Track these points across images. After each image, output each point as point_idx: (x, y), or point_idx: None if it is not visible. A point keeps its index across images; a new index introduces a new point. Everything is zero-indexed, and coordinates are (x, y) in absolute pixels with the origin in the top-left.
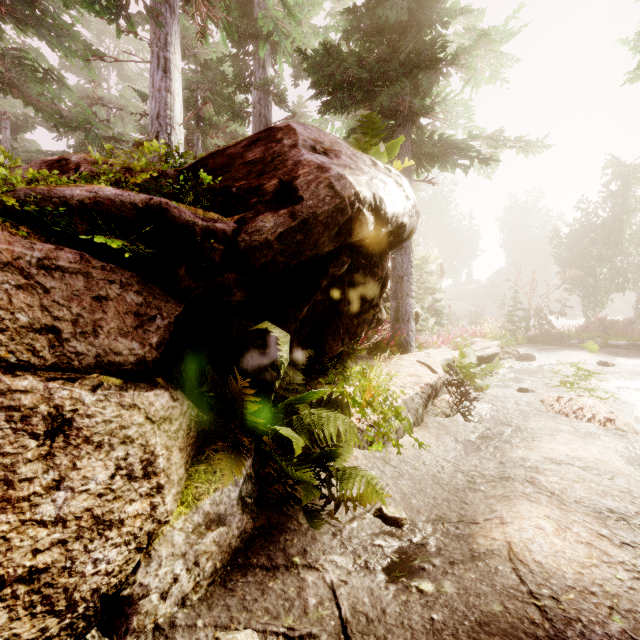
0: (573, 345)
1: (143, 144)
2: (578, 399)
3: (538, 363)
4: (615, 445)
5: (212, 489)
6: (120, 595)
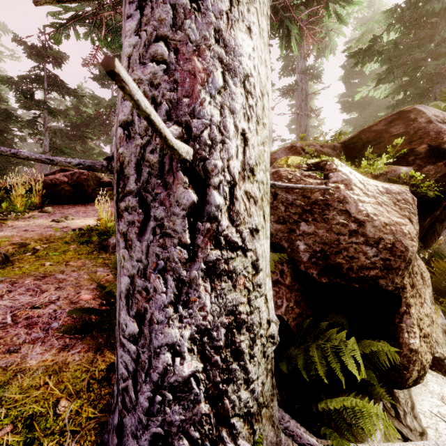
0: None
1: (323, 131)
2: None
3: None
4: None
5: (436, 316)
6: (434, 356)
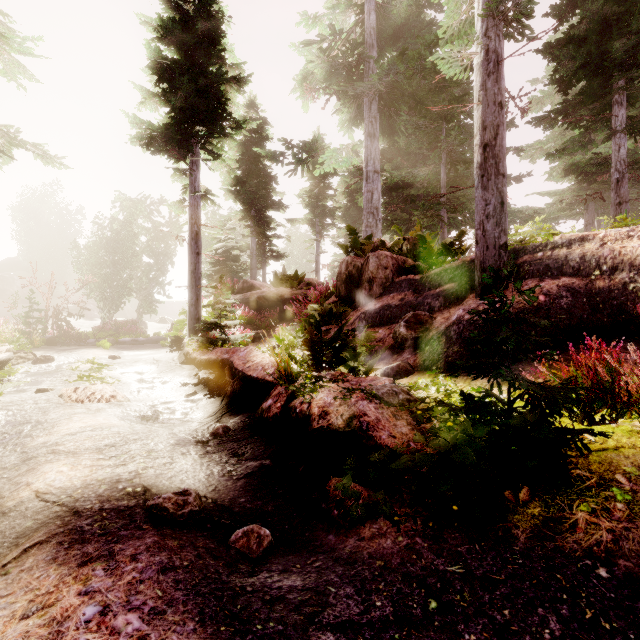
0: (91, 344)
1: None
2: (92, 386)
3: (58, 364)
4: (115, 411)
5: None
6: None
